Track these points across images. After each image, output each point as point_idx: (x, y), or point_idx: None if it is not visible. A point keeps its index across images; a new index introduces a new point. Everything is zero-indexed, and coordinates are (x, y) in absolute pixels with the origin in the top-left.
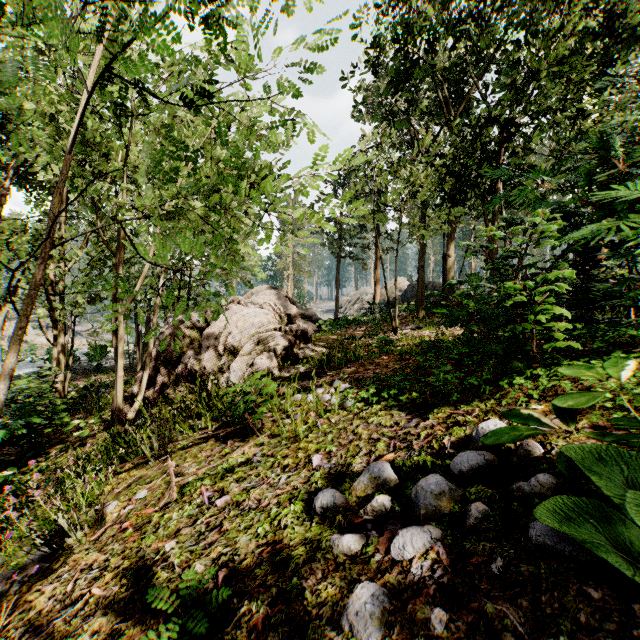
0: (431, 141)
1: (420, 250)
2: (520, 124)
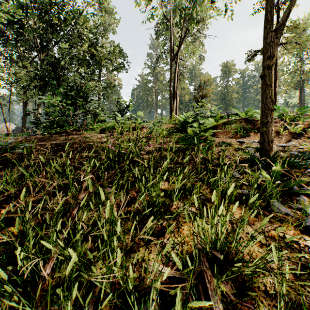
0: (28, 64)
1: (24, 107)
2: (65, 72)
